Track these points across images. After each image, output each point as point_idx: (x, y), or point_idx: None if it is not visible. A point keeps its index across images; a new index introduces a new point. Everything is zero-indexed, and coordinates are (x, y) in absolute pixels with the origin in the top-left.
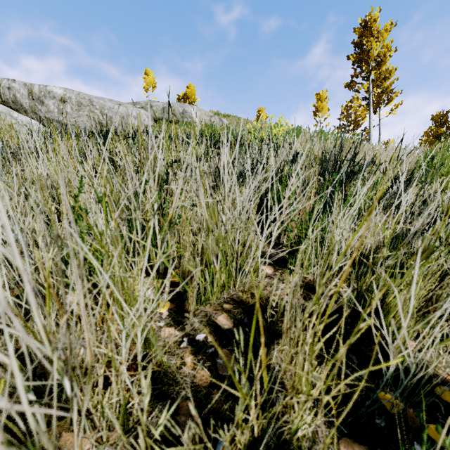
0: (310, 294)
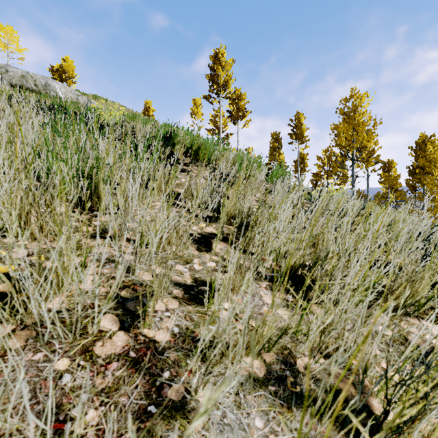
0: None
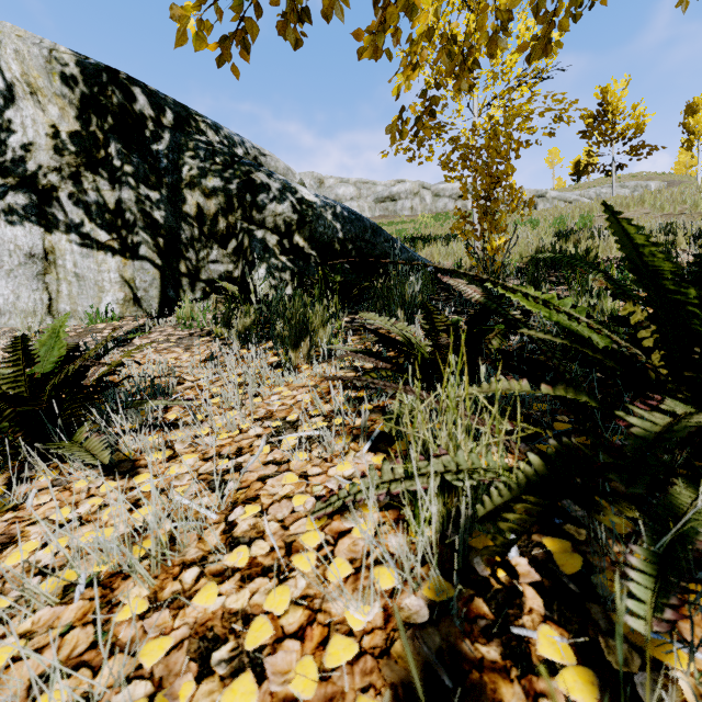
0: None
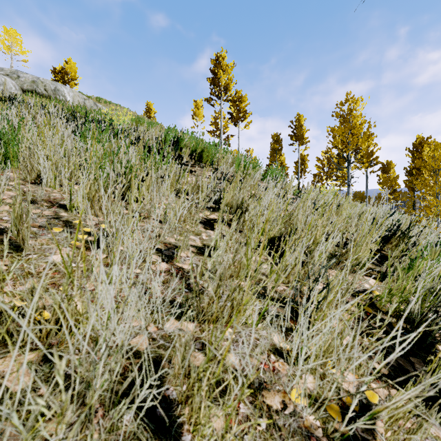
0: None
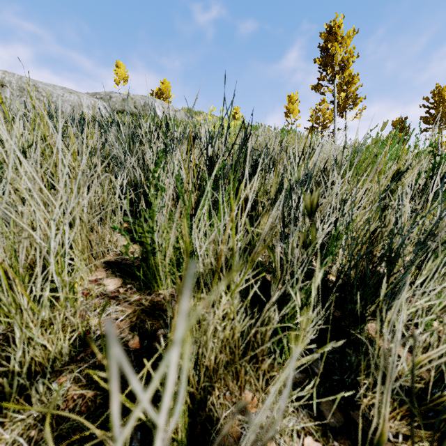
0: (146, 321)
